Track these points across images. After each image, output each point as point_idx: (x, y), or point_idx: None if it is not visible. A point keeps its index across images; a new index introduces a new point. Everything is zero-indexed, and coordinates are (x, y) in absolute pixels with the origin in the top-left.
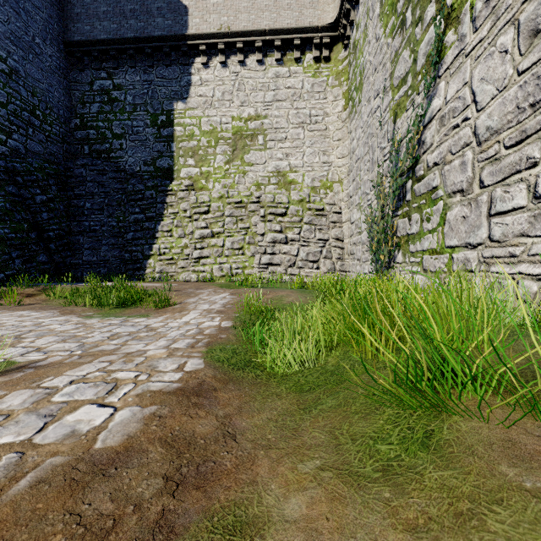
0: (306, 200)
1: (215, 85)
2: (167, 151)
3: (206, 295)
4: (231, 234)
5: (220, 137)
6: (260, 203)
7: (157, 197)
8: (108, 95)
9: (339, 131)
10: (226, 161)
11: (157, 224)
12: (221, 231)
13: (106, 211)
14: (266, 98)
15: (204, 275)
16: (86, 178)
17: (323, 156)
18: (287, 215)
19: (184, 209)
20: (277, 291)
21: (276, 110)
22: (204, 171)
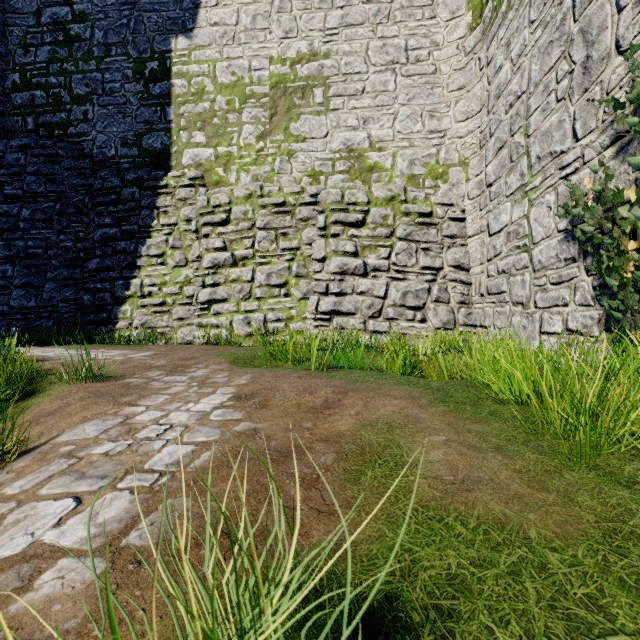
0: (400, 198)
1: (240, 5)
2: (160, 121)
3: (164, 400)
4: (266, 260)
5: (248, 93)
6: (318, 205)
7: (142, 198)
8: (65, 30)
9: (460, 72)
10: (258, 134)
11: (140, 244)
12: (248, 254)
13: (56, 223)
14: (328, 22)
15: (218, 333)
16: (26, 169)
17: (429, 121)
18: (367, 226)
19: (187, 217)
20: (365, 392)
21: (346, 42)
22: (222, 152)
